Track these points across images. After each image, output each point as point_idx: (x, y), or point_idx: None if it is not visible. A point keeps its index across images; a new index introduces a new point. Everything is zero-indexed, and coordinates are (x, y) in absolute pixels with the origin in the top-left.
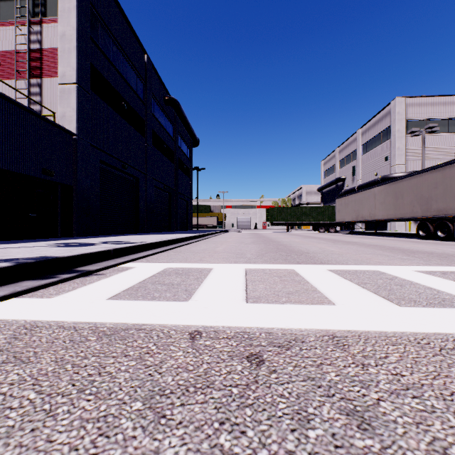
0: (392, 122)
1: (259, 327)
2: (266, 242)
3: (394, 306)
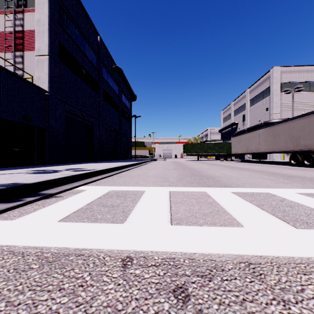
0: (270, 84)
1: (182, 252)
2: (184, 168)
3: (292, 228)
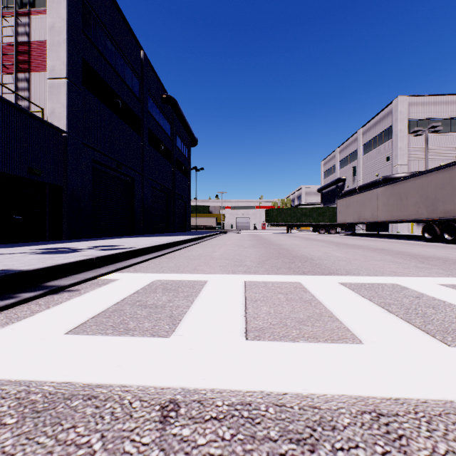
0: (393, 122)
1: (264, 391)
2: (267, 245)
3: (441, 346)
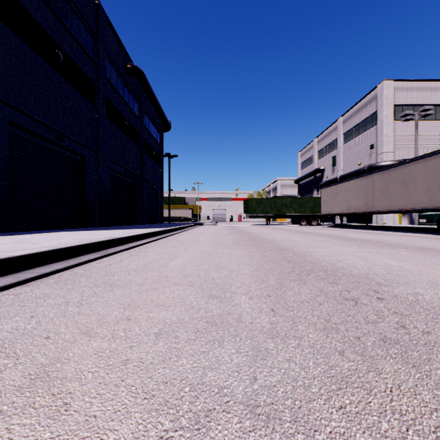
0: (378, 107)
1: None
2: (255, 241)
3: None
